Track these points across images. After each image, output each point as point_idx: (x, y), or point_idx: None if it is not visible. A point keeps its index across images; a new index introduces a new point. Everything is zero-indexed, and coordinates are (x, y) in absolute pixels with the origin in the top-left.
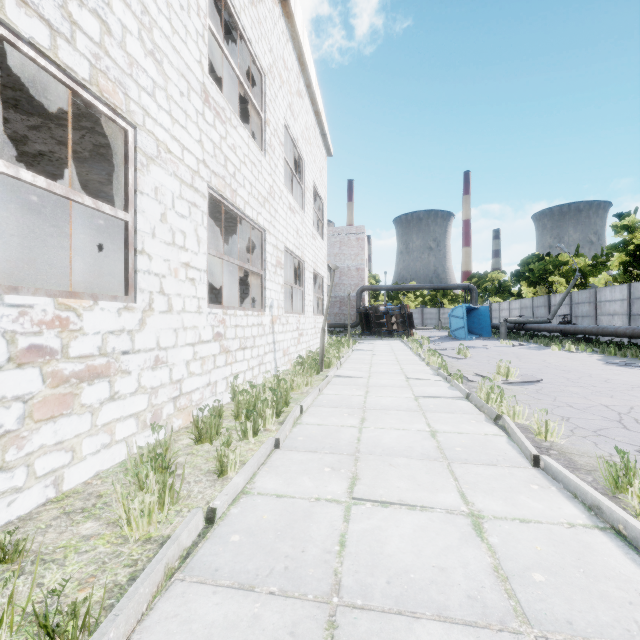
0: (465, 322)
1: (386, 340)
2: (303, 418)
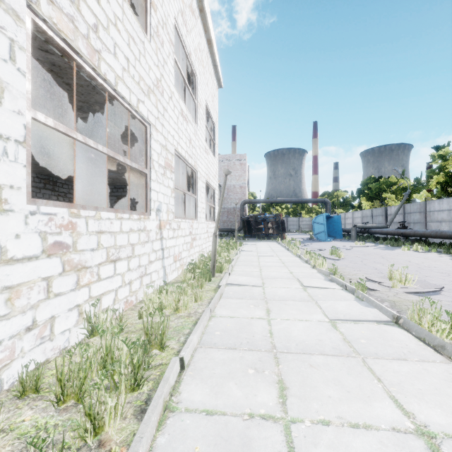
0: (325, 227)
1: (264, 241)
2: (182, 387)
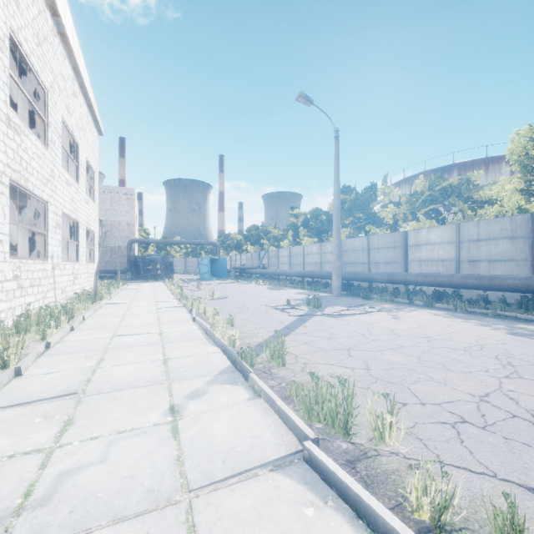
0: (209, 268)
1: (152, 282)
2: (85, 321)
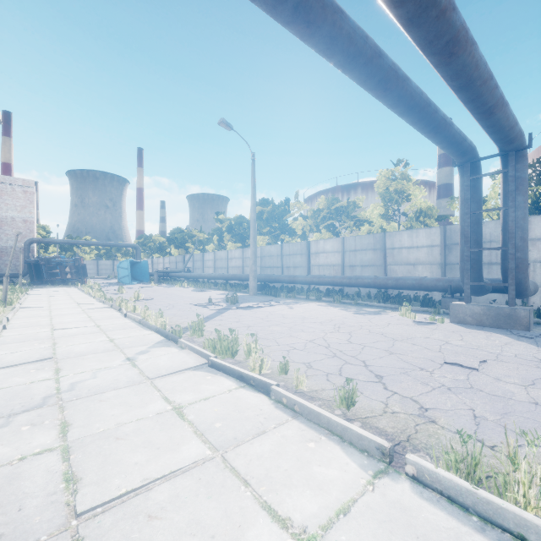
0: (129, 272)
1: (60, 287)
2: (11, 322)
